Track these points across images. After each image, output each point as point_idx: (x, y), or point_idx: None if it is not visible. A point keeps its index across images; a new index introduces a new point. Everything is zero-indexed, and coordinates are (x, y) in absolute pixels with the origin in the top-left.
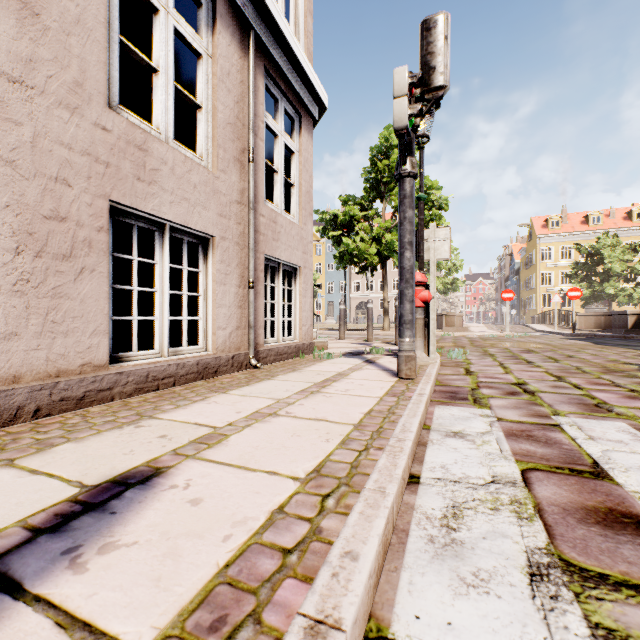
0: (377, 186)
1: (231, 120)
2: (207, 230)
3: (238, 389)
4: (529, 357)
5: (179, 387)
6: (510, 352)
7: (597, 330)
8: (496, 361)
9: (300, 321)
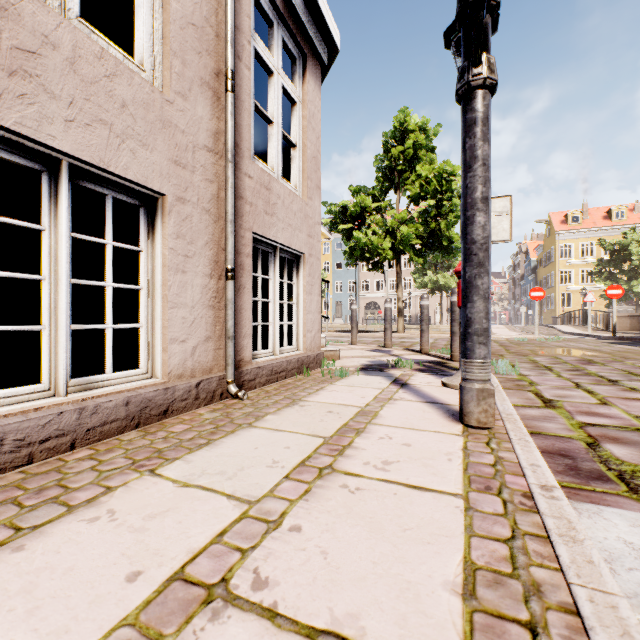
0: (391, 175)
1: (196, 20)
2: (149, 182)
3: (184, 458)
4: (601, 372)
5: (84, 450)
6: (567, 363)
7: (636, 332)
8: (565, 379)
9: (304, 326)
